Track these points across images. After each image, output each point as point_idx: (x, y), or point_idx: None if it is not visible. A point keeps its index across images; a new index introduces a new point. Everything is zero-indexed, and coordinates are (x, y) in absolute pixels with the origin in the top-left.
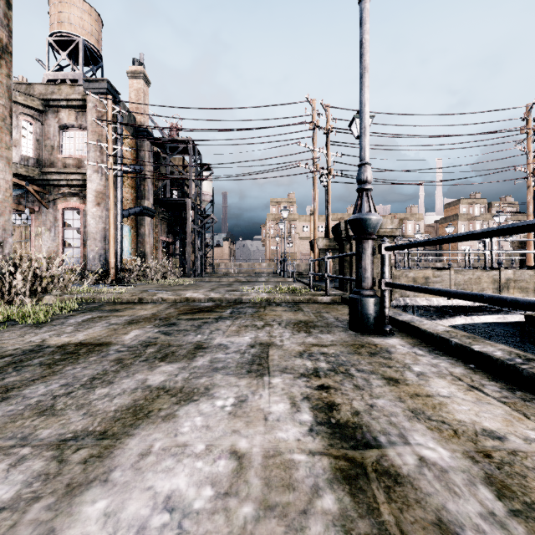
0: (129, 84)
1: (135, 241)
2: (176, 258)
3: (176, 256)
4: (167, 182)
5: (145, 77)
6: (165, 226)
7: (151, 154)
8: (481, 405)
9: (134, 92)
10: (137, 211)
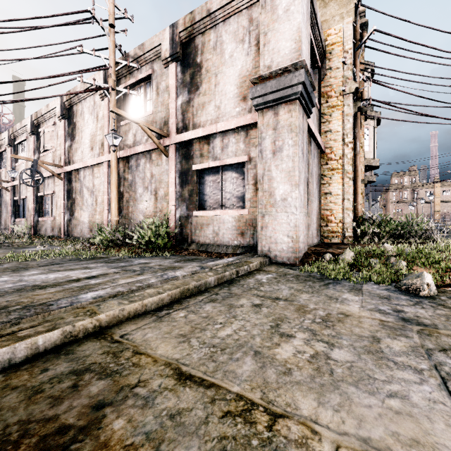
0: None
1: None
2: None
3: None
4: None
5: None
6: None
7: None
8: None
9: None
10: None
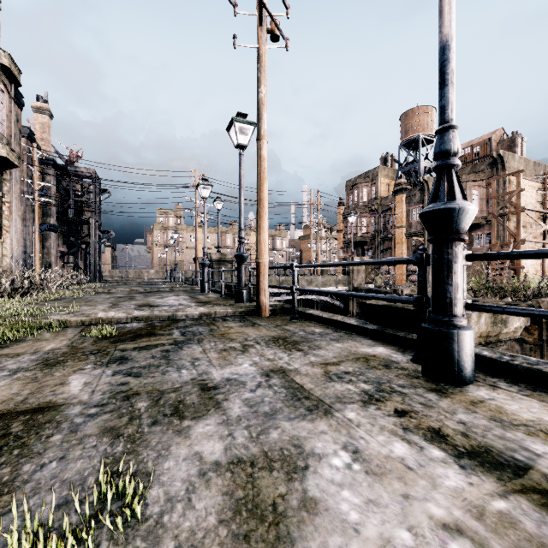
0: (34, 117)
1: (41, 252)
2: (69, 266)
3: (69, 264)
4: (71, 203)
5: (50, 113)
6: (62, 238)
7: (55, 178)
8: (214, 296)
9: (39, 125)
10: (45, 228)
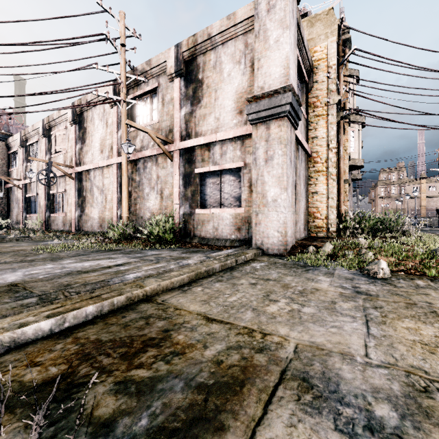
0: None
1: None
2: None
3: None
4: None
5: None
6: None
7: None
8: None
9: None
10: None
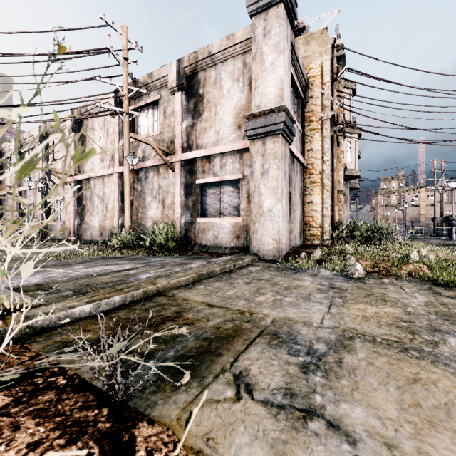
0: None
1: None
2: None
3: None
4: None
5: None
6: None
7: None
8: None
9: None
10: None
